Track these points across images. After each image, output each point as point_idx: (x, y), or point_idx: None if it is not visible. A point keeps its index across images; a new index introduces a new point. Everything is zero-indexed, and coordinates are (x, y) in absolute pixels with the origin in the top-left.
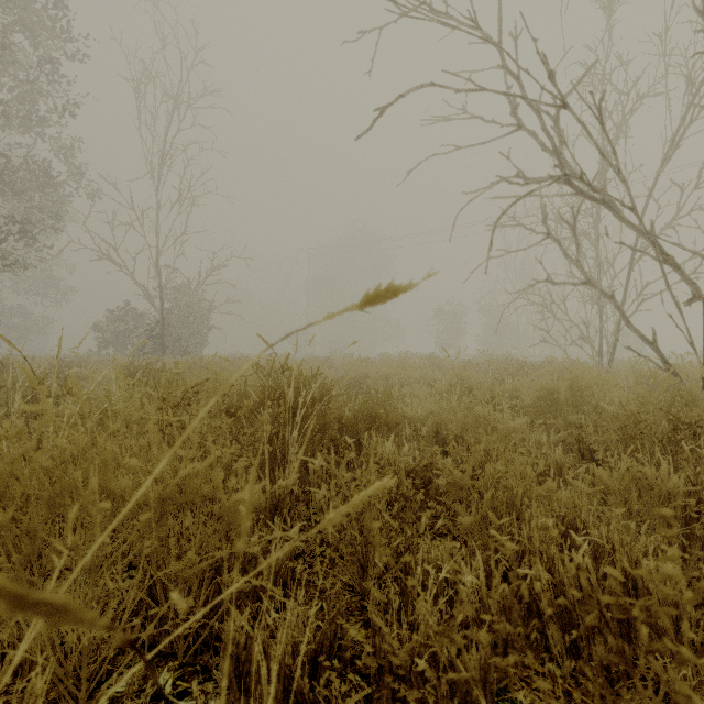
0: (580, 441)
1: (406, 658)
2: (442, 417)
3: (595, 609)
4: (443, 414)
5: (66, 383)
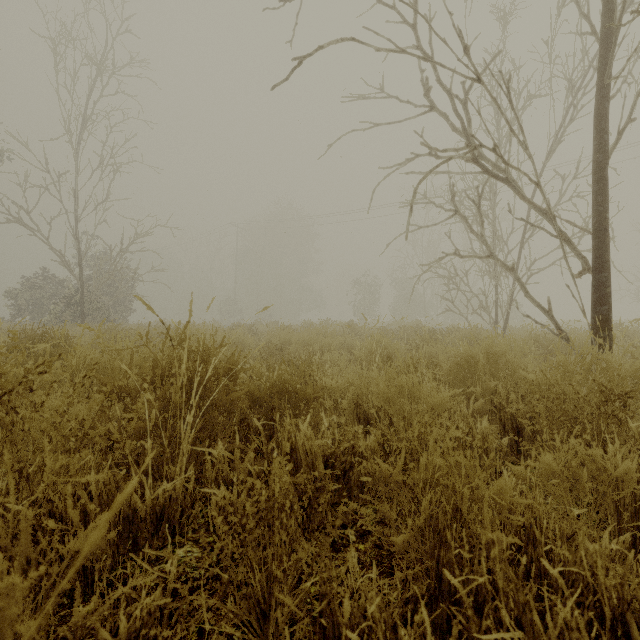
0: (501, 410)
1: None
2: (363, 387)
3: None
4: (364, 384)
5: None
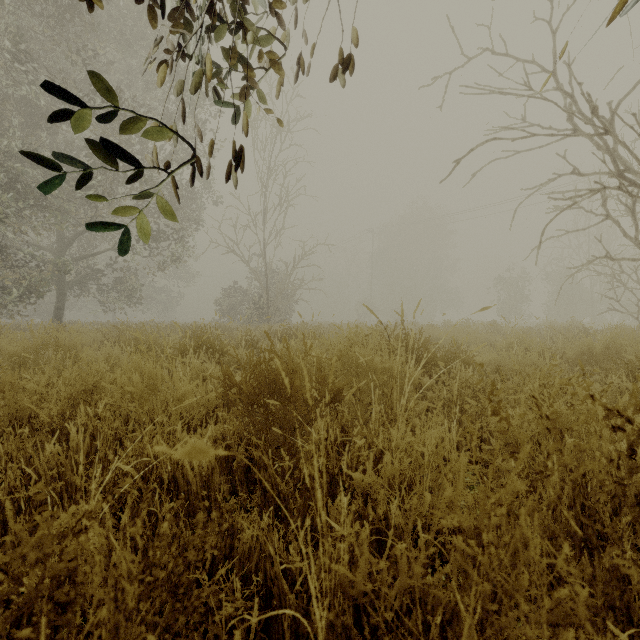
0: (606, 380)
1: (487, 402)
2: (502, 363)
3: (574, 432)
4: (503, 361)
5: (314, 333)
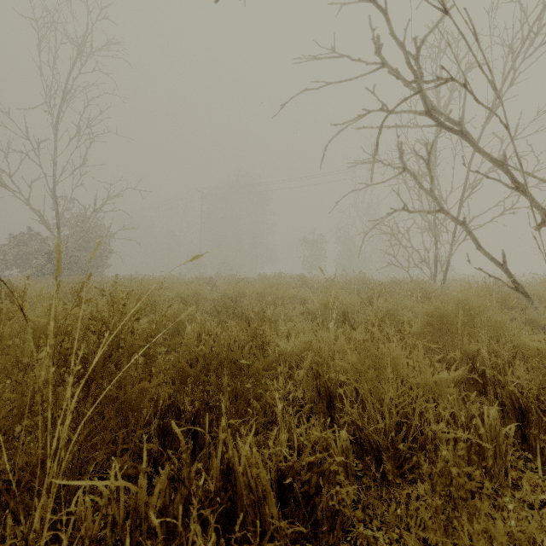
0: (497, 385)
1: None
2: (323, 352)
3: None
4: (325, 348)
5: None
